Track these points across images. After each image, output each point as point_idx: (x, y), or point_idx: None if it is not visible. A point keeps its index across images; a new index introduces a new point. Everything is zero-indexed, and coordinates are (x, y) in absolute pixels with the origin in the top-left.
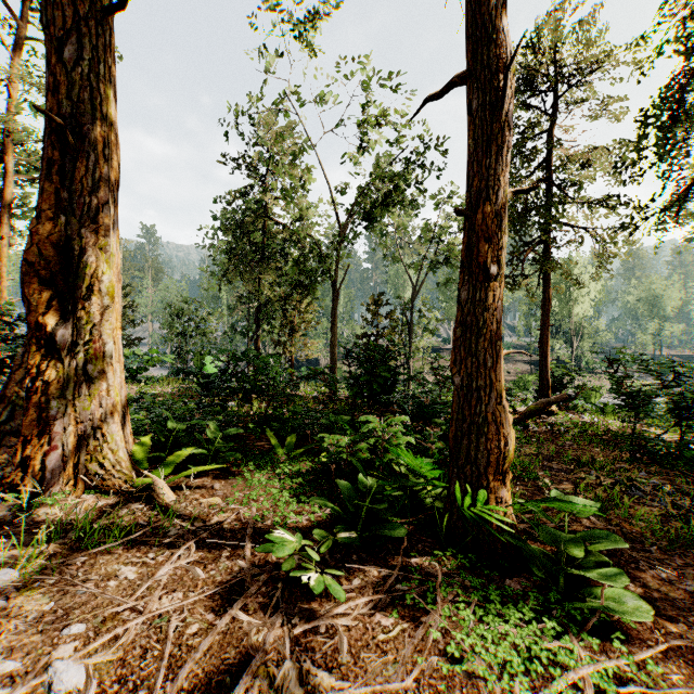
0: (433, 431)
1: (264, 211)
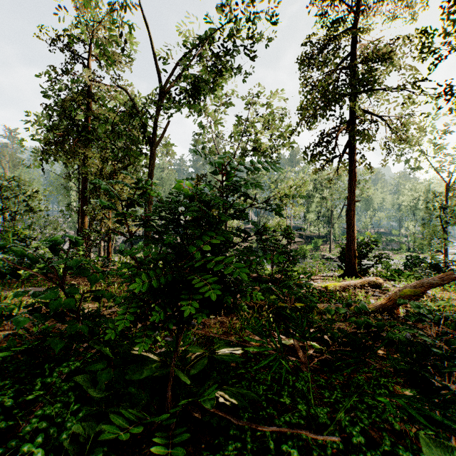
0: (302, 355)
1: (91, 95)
